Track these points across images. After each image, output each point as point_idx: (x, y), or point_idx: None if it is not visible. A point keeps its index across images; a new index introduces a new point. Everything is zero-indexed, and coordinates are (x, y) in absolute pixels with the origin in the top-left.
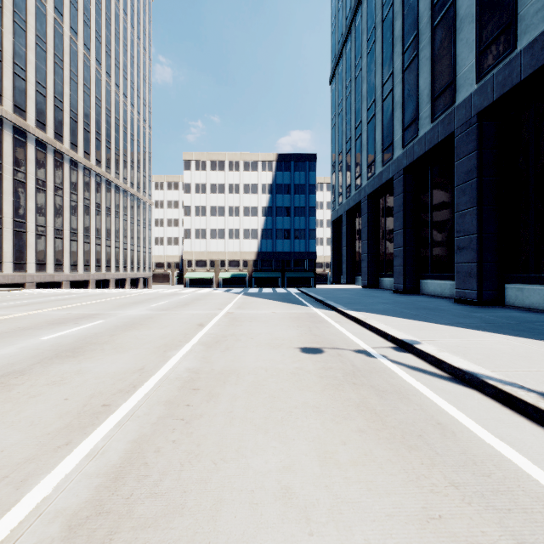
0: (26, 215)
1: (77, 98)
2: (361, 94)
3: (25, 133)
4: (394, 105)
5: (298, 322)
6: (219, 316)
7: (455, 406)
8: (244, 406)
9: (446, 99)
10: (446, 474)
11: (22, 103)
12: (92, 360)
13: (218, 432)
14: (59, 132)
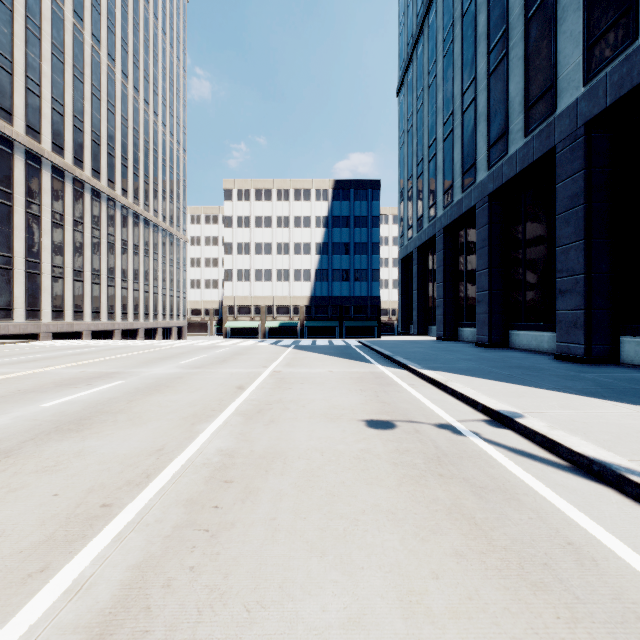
0: (41, 254)
1: (100, 117)
2: (436, 106)
3: (40, 158)
4: (477, 118)
5: (361, 384)
6: (264, 376)
7: (586, 514)
8: (292, 510)
9: (544, 108)
10: (599, 639)
11: (36, 123)
12: (99, 436)
13: (255, 553)
14: (79, 156)
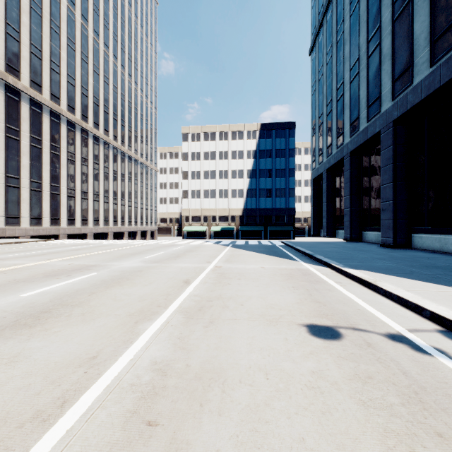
0: (60, 181)
1: (99, 86)
2: (343, 56)
3: (59, 115)
4: (382, 59)
5: (292, 281)
6: (207, 271)
7: None
8: None
9: (451, 37)
10: None
11: (57, 92)
12: (45, 335)
13: None
14: (85, 114)
